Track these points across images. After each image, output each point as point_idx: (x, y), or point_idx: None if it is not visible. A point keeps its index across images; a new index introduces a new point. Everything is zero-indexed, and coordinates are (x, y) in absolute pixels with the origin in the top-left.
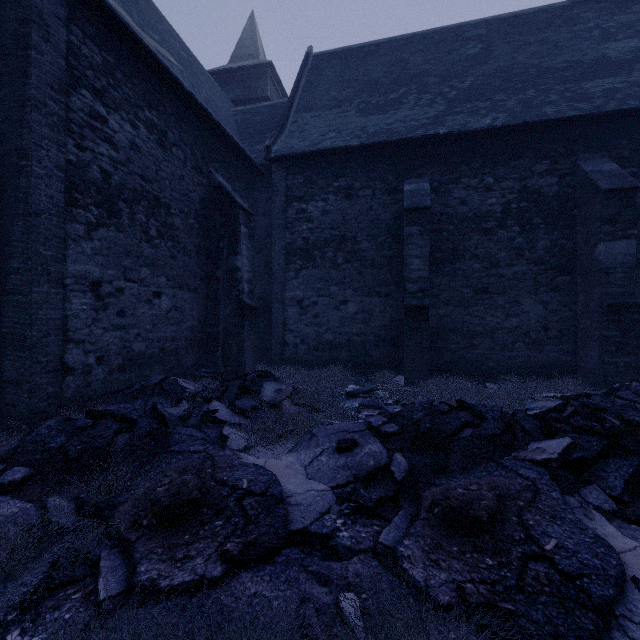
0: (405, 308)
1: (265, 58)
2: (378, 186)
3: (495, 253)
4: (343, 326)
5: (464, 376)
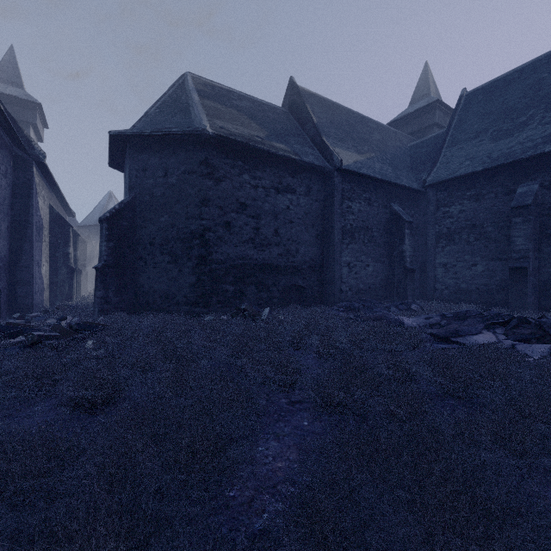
0: (509, 268)
1: (436, 89)
2: (499, 191)
3: None
4: (473, 279)
5: None
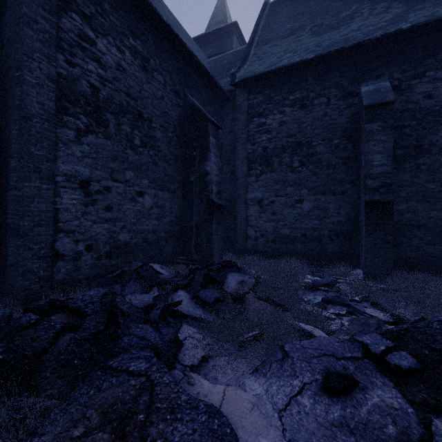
0: (366, 203)
1: None
2: (333, 93)
3: None
4: (298, 222)
5: (429, 272)
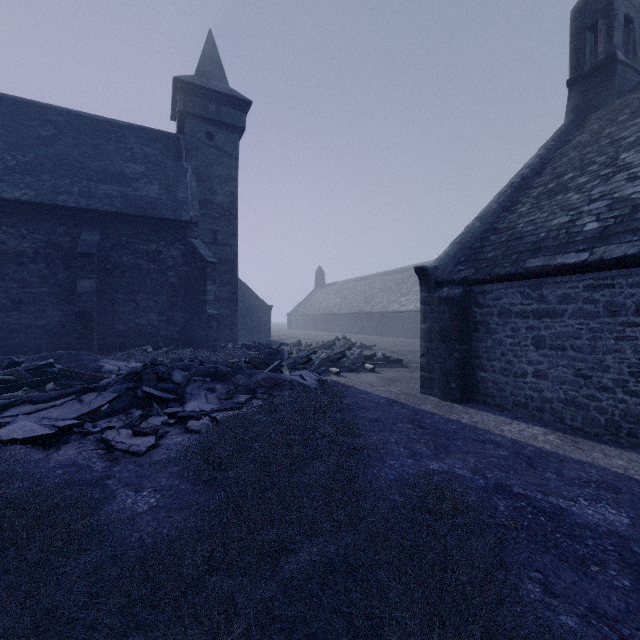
0: None
1: None
2: None
3: (29, 278)
4: None
5: None
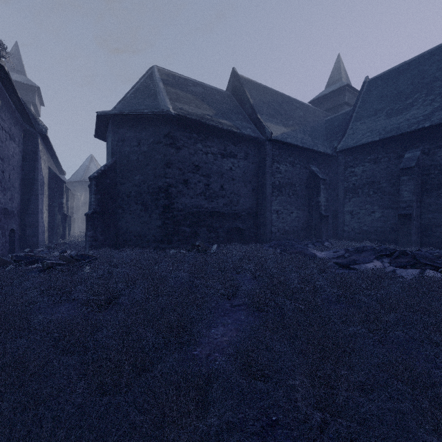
0: (398, 215)
1: (346, 75)
2: (391, 156)
3: None
4: (372, 223)
5: None
